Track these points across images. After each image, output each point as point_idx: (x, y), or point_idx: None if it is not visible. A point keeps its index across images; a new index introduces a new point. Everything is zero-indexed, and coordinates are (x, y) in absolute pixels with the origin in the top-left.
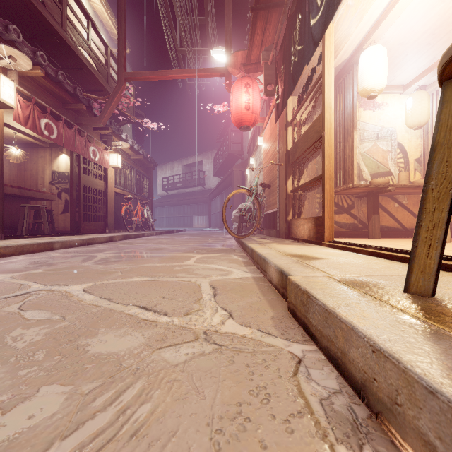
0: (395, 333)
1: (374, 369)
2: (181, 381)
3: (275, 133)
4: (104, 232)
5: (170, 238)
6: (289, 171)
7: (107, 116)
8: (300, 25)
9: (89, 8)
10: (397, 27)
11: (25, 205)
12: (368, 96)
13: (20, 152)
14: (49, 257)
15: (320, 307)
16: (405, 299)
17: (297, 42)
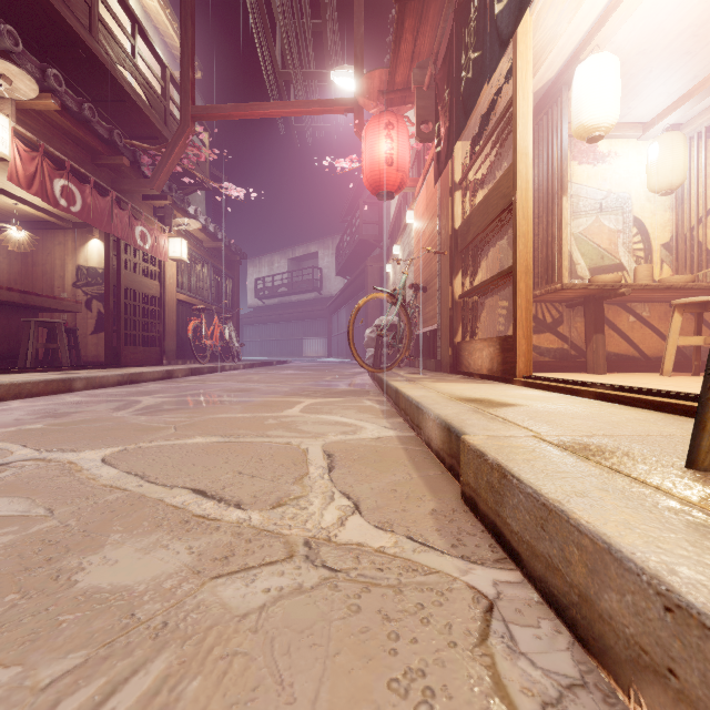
0: (707, 564)
1: (670, 648)
2: (249, 656)
3: (433, 202)
4: (159, 363)
5: (266, 373)
6: (458, 263)
7: (164, 177)
8: (477, 17)
9: (136, 6)
10: (636, 24)
11: (30, 320)
12: (588, 137)
13: (24, 234)
14: (61, 403)
15: (530, 498)
16: (696, 483)
17: (472, 47)
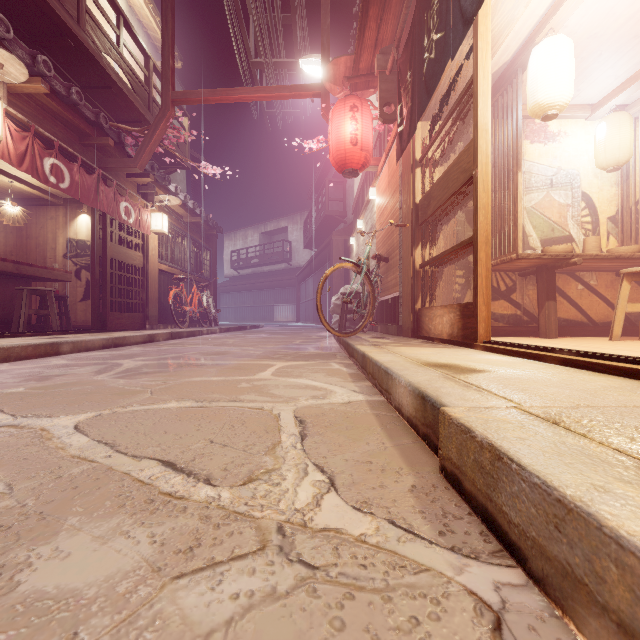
0: None
1: None
2: None
3: (395, 179)
4: (142, 327)
5: (240, 337)
6: (418, 235)
7: (146, 157)
8: None
9: (122, 2)
10: (588, 9)
11: (22, 288)
12: (543, 115)
13: (18, 210)
14: (47, 366)
15: (538, 489)
16: None
17: (434, 29)
